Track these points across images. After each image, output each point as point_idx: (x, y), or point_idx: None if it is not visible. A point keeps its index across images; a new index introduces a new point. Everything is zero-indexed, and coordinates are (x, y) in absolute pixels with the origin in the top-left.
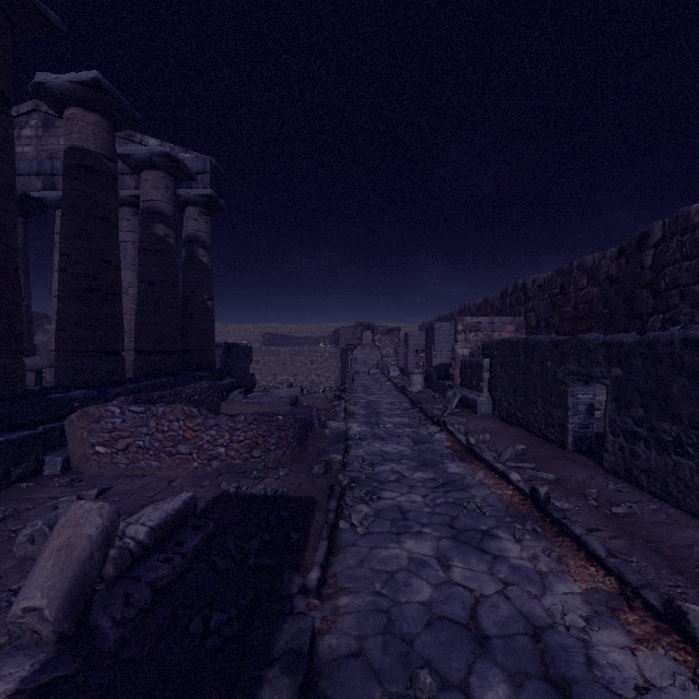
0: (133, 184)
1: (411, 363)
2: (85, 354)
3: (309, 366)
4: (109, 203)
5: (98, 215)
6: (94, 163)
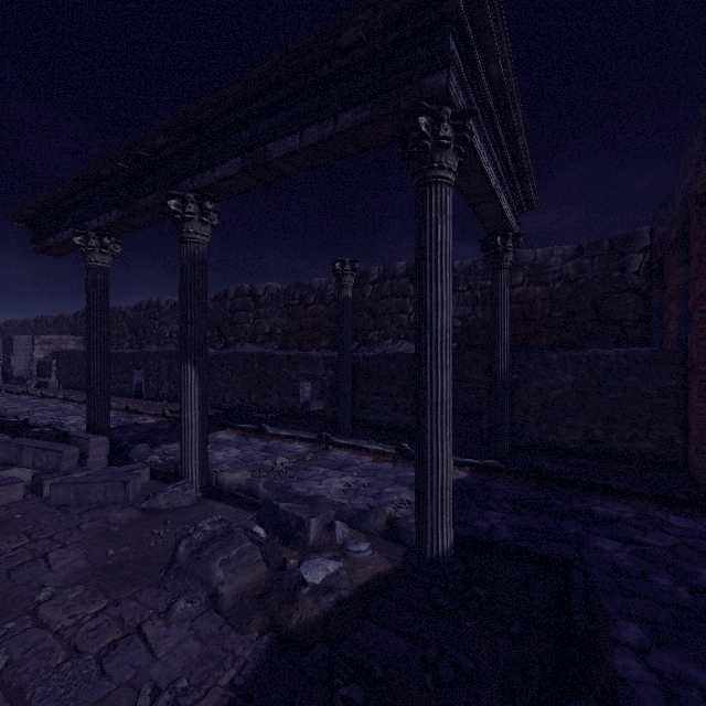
0: None
1: None
2: None
3: None
4: None
5: None
6: None
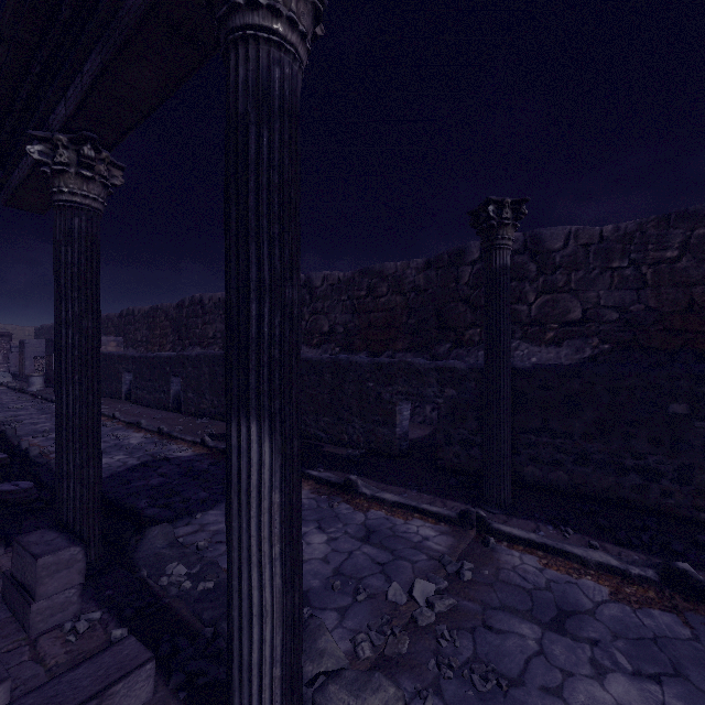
0: None
1: (28, 368)
2: None
3: None
4: None
5: None
6: None
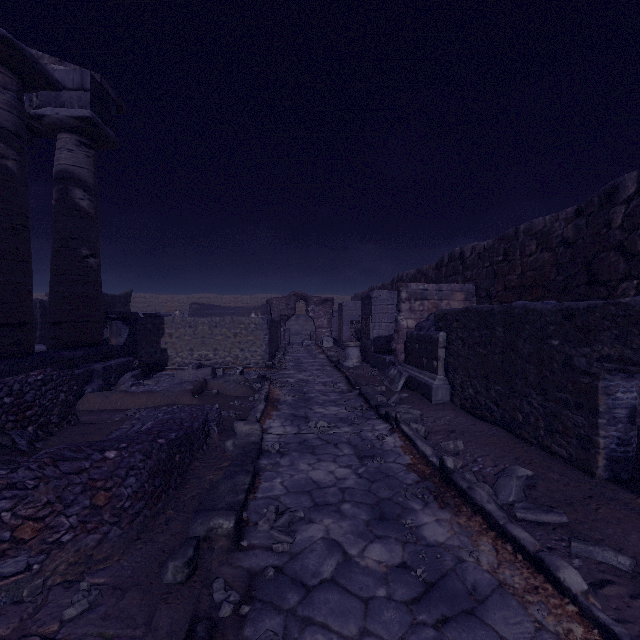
0: None
1: (345, 334)
2: None
3: (232, 339)
4: None
5: None
6: None
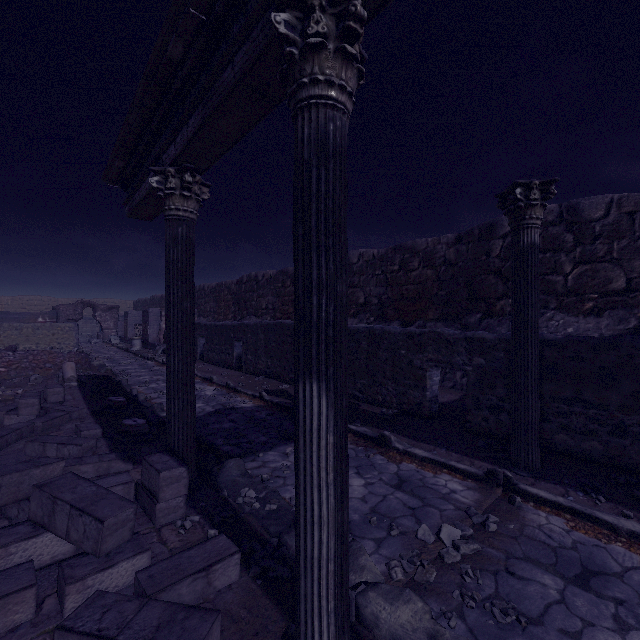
0: None
1: (130, 333)
2: None
3: (51, 337)
4: None
5: None
6: None
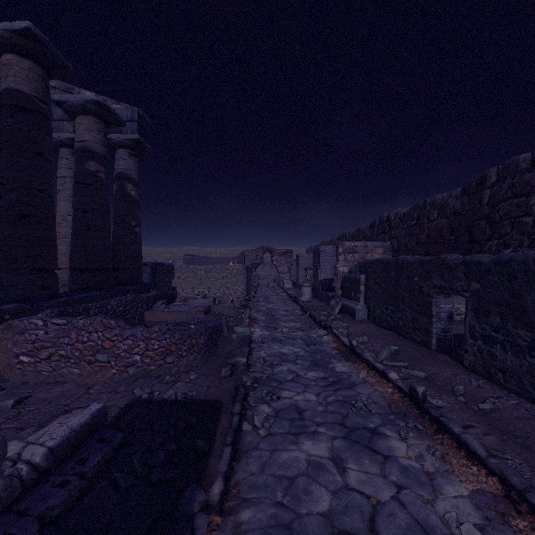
0: (71, 128)
1: (301, 278)
2: (19, 271)
3: (221, 281)
4: (43, 140)
5: (32, 150)
6: (28, 103)
